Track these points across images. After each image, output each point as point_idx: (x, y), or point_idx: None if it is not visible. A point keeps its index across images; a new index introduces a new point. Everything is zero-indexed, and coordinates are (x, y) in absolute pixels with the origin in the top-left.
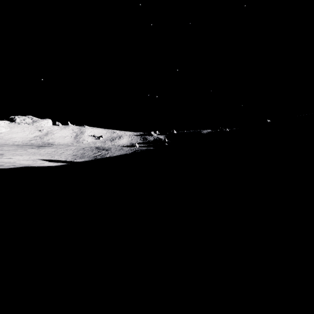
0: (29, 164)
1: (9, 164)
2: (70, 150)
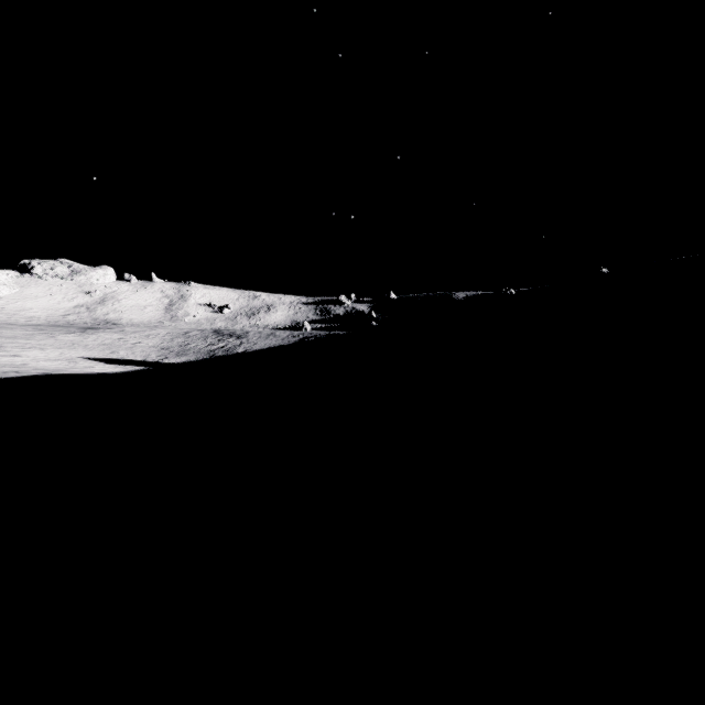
0: (58, 369)
1: (9, 369)
2: (156, 337)
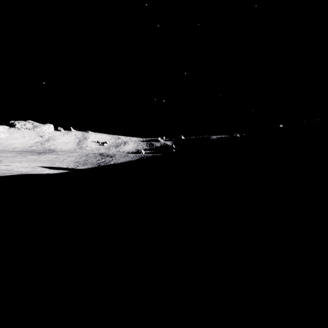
0: (28, 172)
1: (5, 172)
2: (73, 156)
